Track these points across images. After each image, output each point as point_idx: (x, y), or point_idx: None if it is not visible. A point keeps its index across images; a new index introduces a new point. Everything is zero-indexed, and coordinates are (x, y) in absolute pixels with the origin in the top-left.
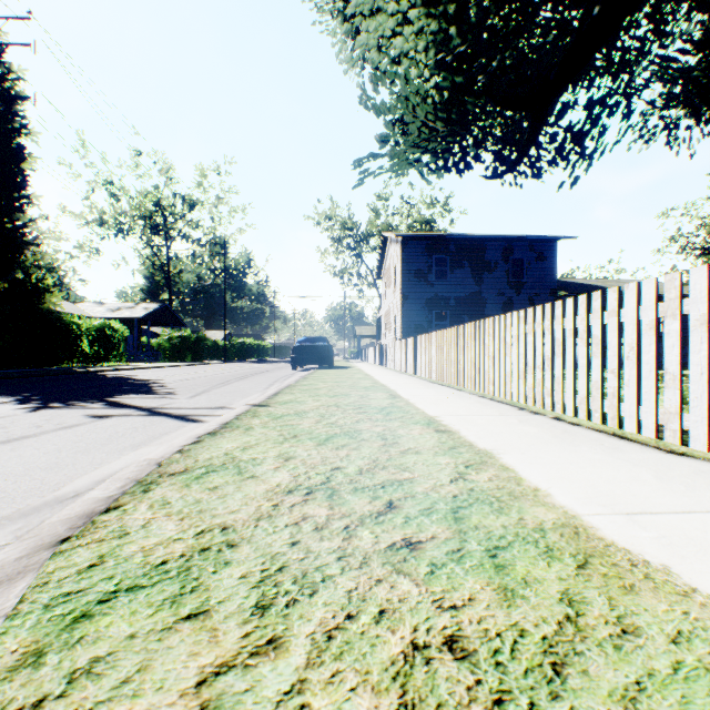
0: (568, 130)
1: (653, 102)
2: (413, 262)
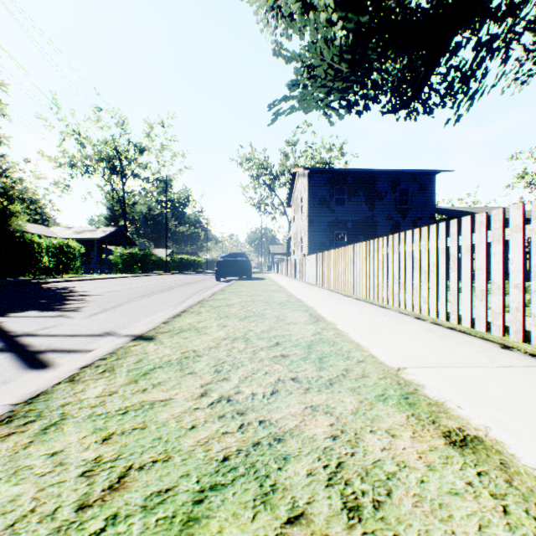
0: (459, 68)
1: (533, 45)
2: (317, 191)
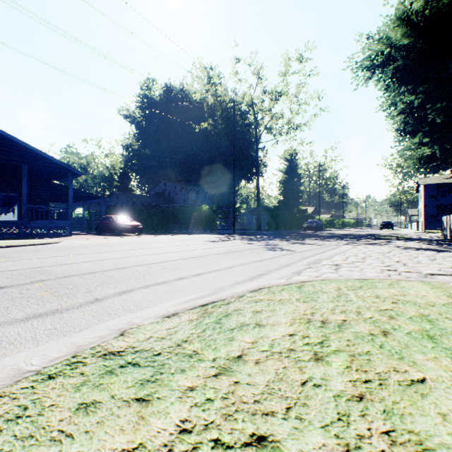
0: None
1: None
2: (428, 192)
